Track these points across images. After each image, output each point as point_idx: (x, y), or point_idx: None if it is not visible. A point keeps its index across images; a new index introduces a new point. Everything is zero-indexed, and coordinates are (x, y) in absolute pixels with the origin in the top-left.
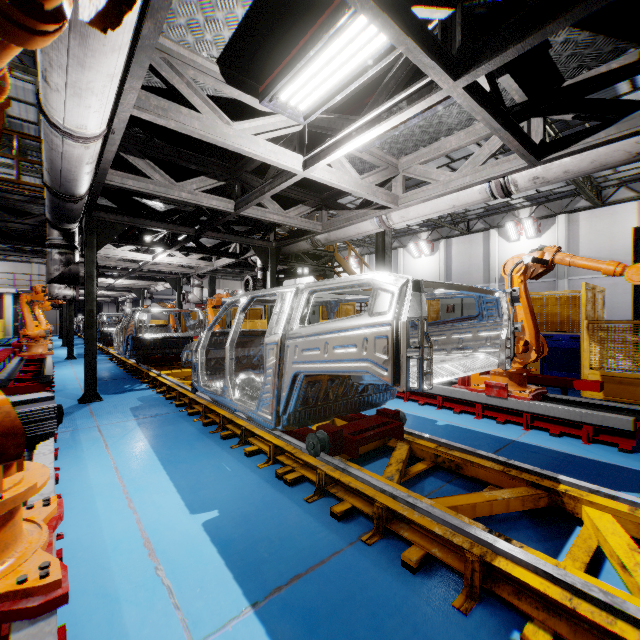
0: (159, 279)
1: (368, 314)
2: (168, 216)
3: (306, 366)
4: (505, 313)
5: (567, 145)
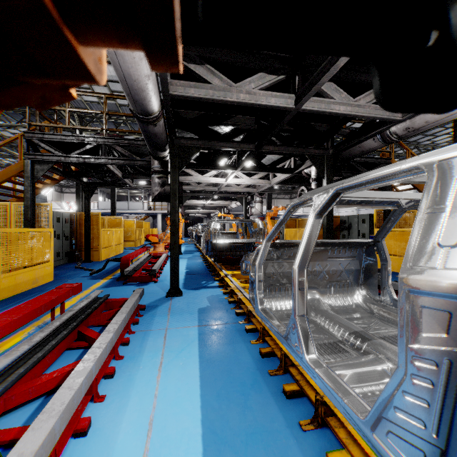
0: (232, 199)
1: None
2: (232, 136)
3: None
4: None
5: None
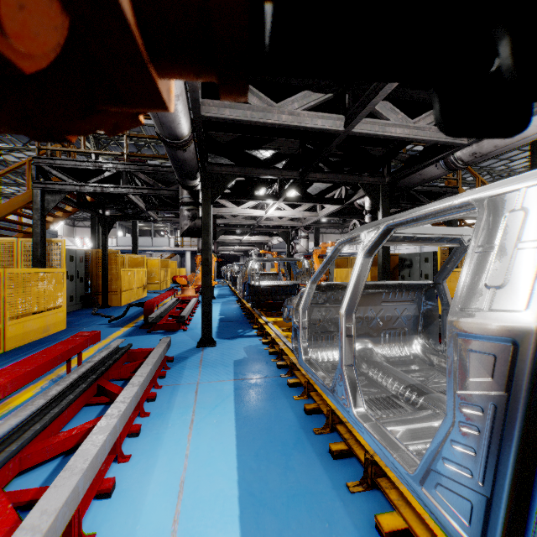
0: (273, 234)
1: None
2: (273, 162)
3: None
4: None
5: None
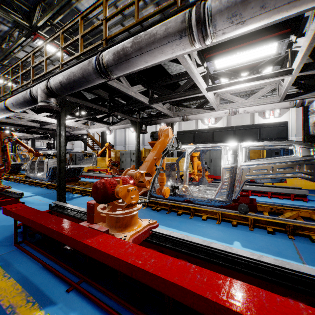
0: None
1: None
2: (15, 123)
3: (51, 166)
4: (94, 156)
5: (115, 123)
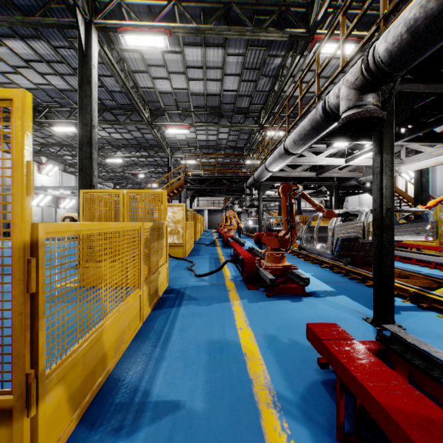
0: (273, 200)
1: (357, 220)
2: (286, 178)
3: (340, 235)
4: (428, 219)
5: None
